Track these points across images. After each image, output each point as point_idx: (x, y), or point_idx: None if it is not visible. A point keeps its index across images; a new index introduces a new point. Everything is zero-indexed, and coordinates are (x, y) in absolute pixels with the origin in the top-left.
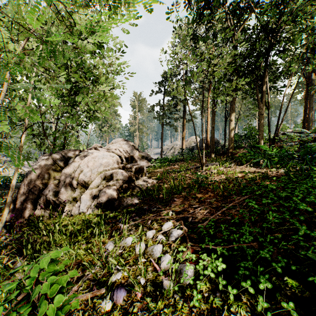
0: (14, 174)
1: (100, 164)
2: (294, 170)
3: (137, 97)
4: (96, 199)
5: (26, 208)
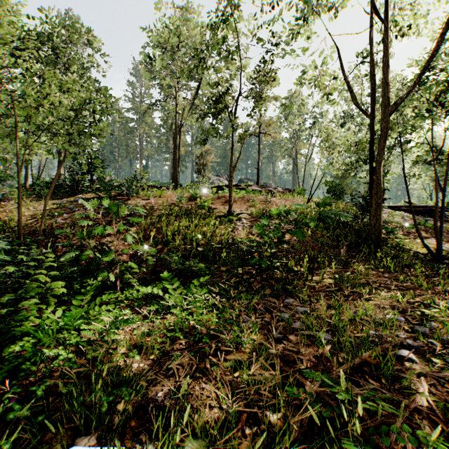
0: None
1: None
2: None
3: None
4: None
5: None
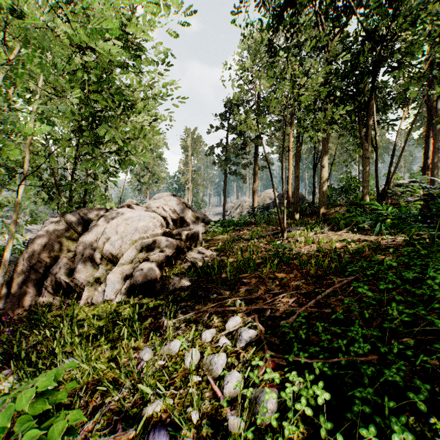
0: (8, 244)
1: (135, 229)
2: (416, 237)
3: (190, 134)
4: (128, 281)
5: (27, 293)
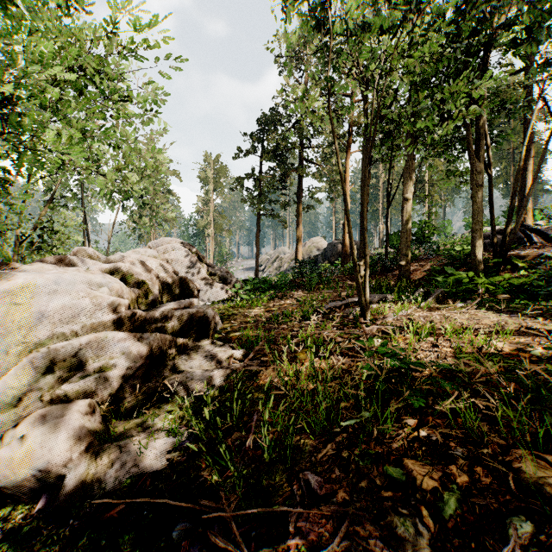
0: None
1: (41, 315)
2: None
3: (211, 162)
4: None
5: None
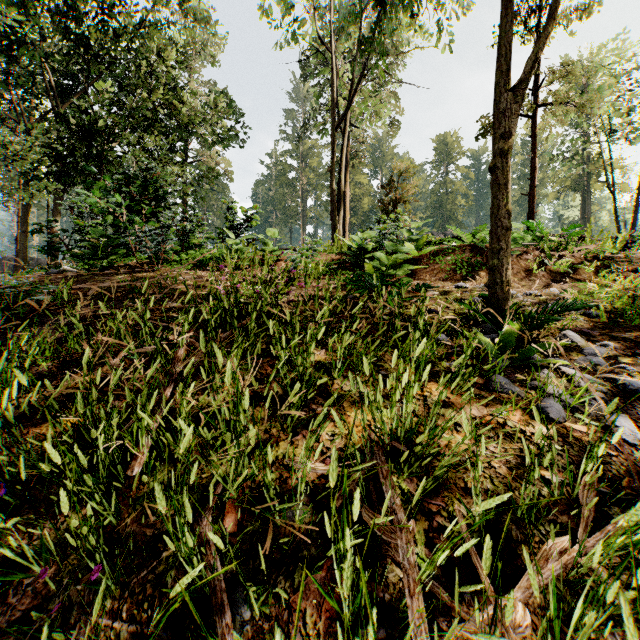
0: None
1: None
2: None
3: None
4: None
5: None
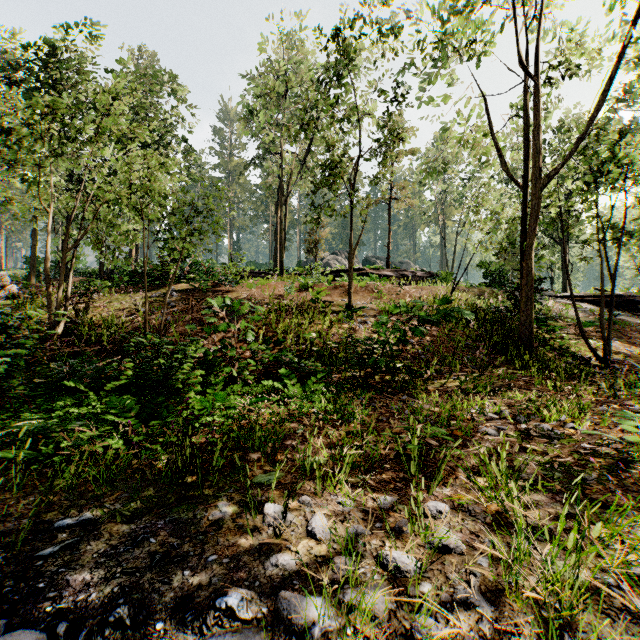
0: None
1: None
2: None
3: None
4: (4, 292)
5: None
